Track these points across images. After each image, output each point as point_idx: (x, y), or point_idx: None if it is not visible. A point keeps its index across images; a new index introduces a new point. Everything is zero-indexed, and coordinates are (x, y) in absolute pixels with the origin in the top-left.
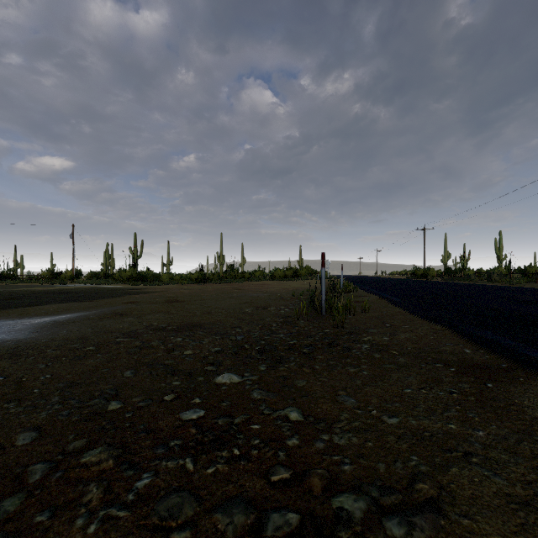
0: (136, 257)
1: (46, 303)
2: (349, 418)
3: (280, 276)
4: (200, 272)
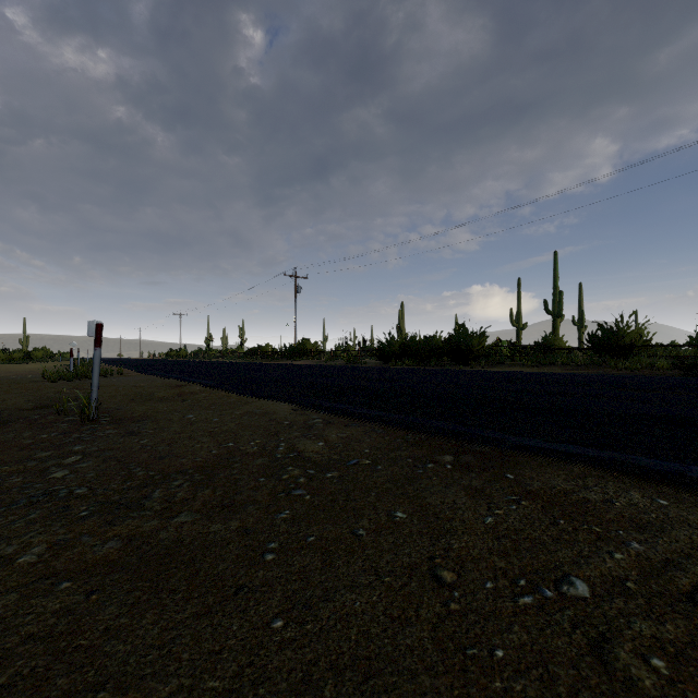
0: None
1: None
2: None
3: (2, 360)
4: None
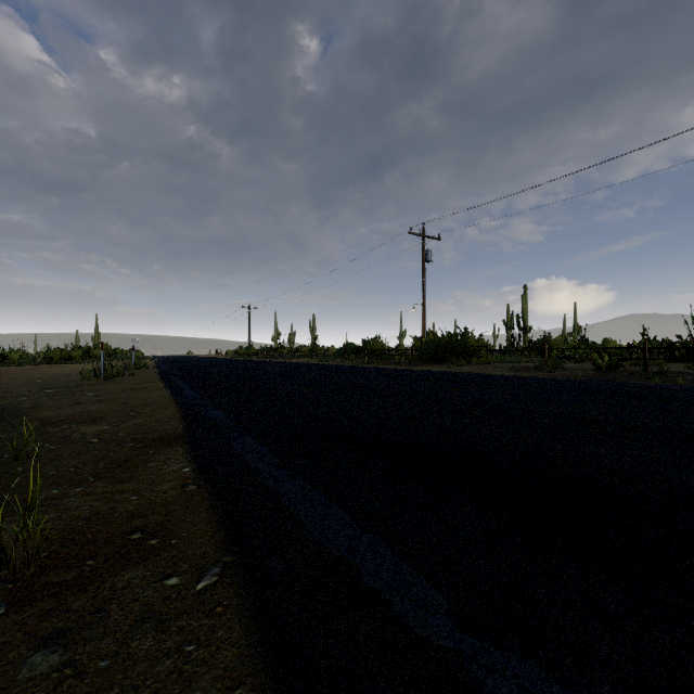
0: None
1: None
2: (95, 389)
3: (61, 359)
4: None
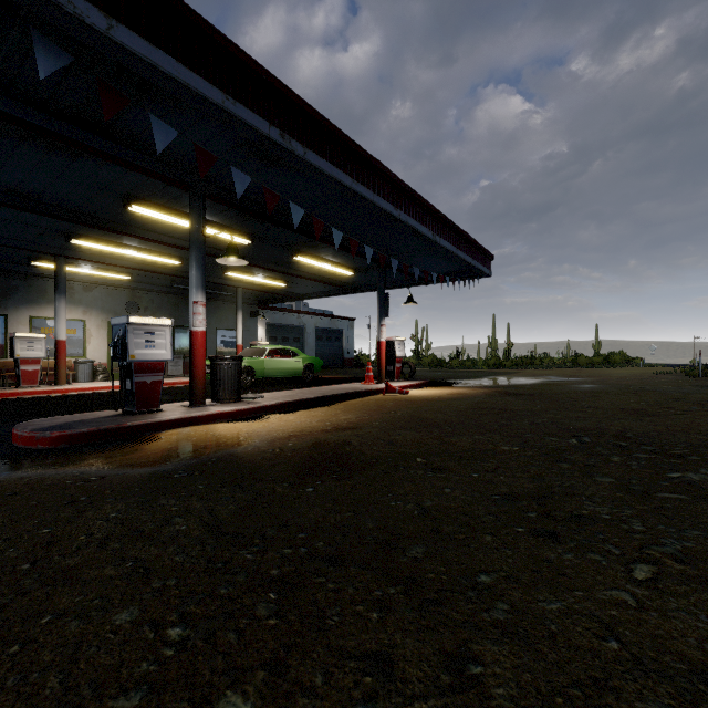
0: (417, 344)
1: (495, 374)
2: None
3: (584, 364)
4: (497, 358)
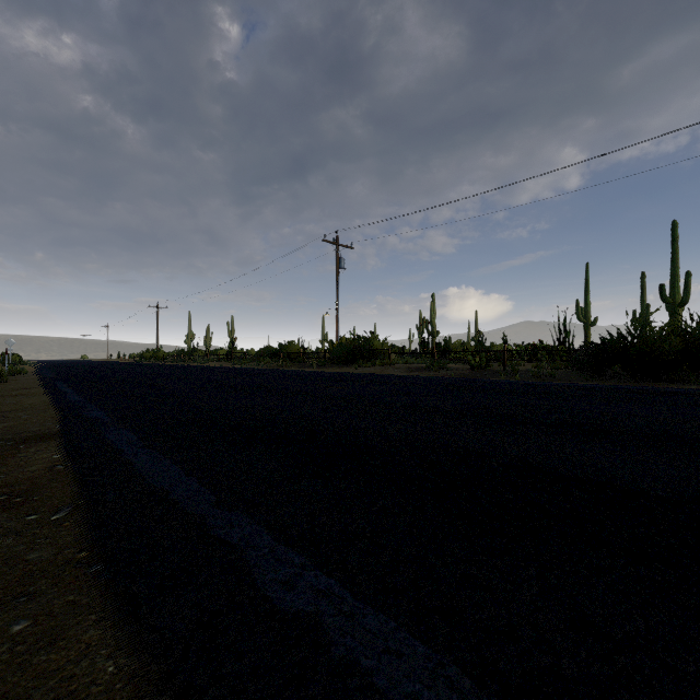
0: None
1: None
2: None
3: None
4: None
